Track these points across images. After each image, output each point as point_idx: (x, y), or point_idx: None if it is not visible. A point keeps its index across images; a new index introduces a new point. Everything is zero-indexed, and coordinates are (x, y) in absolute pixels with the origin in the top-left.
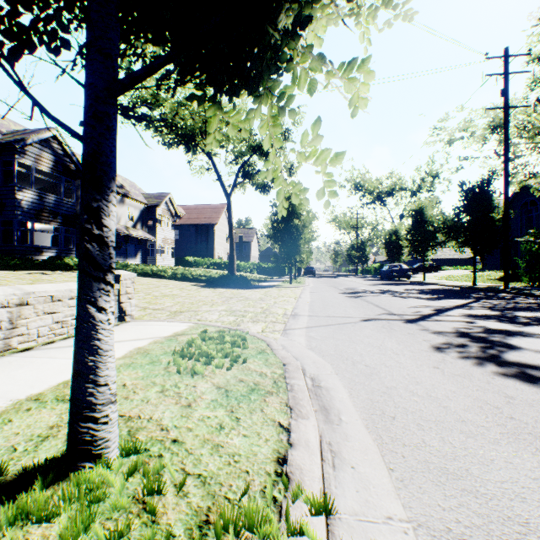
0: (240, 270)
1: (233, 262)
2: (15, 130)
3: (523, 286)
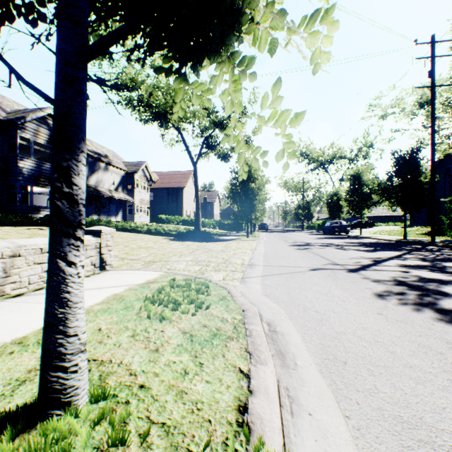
0: (205, 226)
1: (198, 219)
2: (18, 109)
3: (447, 240)
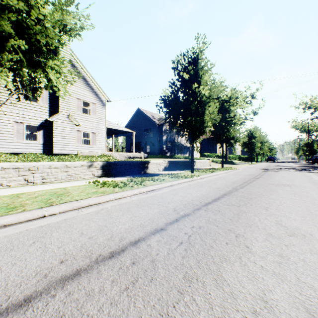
0: (229, 158)
1: (226, 155)
2: (159, 118)
3: None
